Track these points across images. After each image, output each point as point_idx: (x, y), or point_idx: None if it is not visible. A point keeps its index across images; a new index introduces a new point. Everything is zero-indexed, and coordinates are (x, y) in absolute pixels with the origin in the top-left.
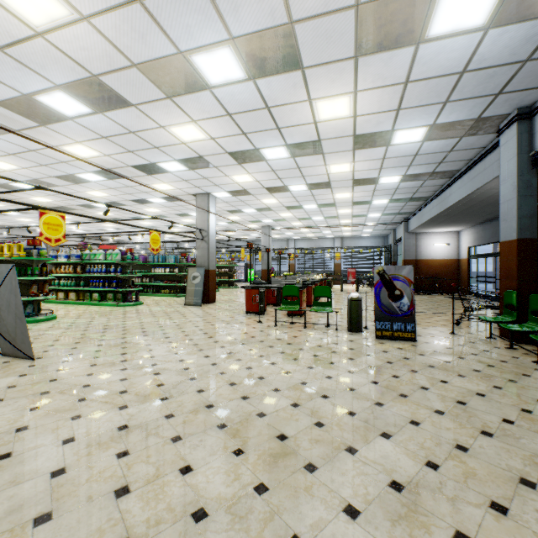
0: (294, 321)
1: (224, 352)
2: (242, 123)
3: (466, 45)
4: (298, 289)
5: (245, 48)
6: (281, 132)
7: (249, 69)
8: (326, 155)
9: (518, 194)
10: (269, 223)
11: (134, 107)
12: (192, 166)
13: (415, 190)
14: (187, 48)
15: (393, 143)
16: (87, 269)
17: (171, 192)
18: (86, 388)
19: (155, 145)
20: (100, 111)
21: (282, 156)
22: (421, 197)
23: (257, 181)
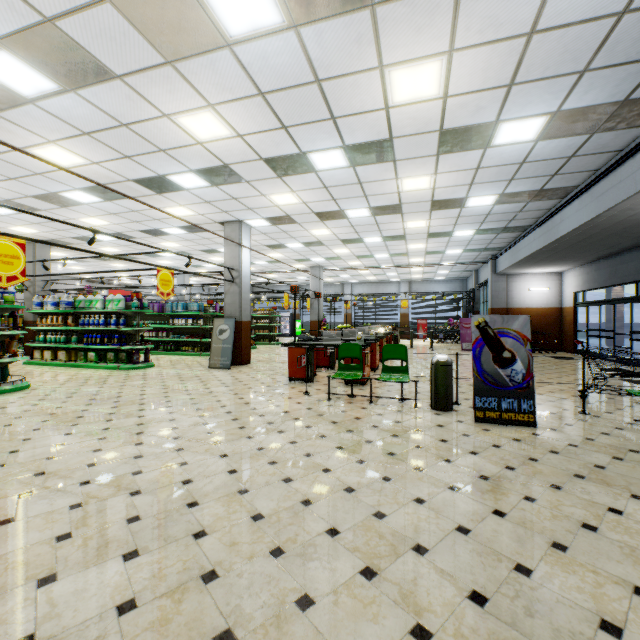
0: (355, 392)
1: (252, 447)
2: (281, 109)
3: None
4: (360, 348)
5: None
6: (337, 125)
7: (288, 6)
8: (399, 162)
9: None
10: (320, 262)
11: (119, 80)
12: (216, 181)
13: (512, 216)
14: None
15: (495, 143)
16: (80, 320)
17: (191, 220)
18: (1, 528)
19: (159, 146)
20: (71, 87)
21: (337, 165)
22: (518, 226)
23: (304, 203)
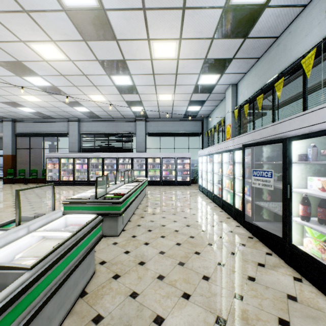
0: None
1: None
2: None
3: (20, 111)
4: None
5: None
6: None
7: None
8: None
9: (12, 142)
10: None
11: None
12: None
13: None
14: None
15: None
16: None
17: None
18: None
19: None
20: None
21: None
22: None
23: None
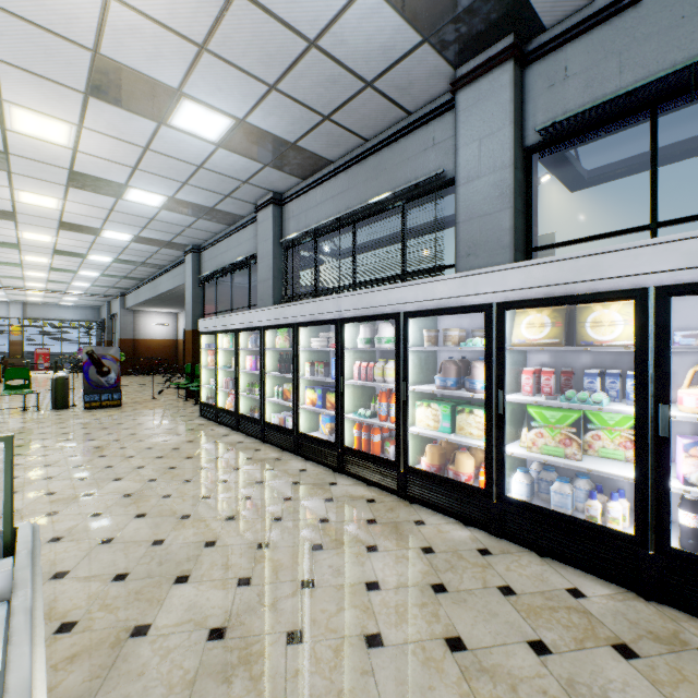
0: None
1: None
2: None
3: (152, 210)
4: None
5: None
6: None
7: None
8: (21, 223)
9: (193, 300)
10: None
11: None
12: None
13: (130, 271)
14: None
15: (104, 236)
16: None
17: None
18: None
19: None
20: None
21: None
22: (137, 277)
23: None
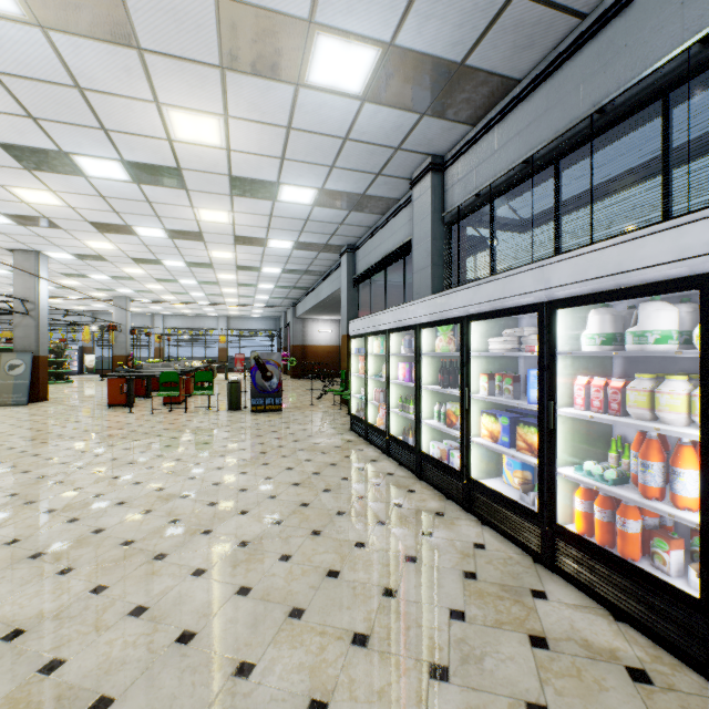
0: (173, 409)
1: (104, 436)
2: (117, 204)
3: (305, 209)
4: (178, 375)
5: (135, 167)
6: (160, 219)
7: (135, 177)
8: (208, 243)
9: (348, 303)
10: (128, 293)
11: None
12: (26, 223)
13: (297, 281)
14: (72, 151)
15: (270, 246)
16: None
17: None
18: None
19: None
20: None
21: (158, 236)
22: (303, 287)
23: (122, 250)
